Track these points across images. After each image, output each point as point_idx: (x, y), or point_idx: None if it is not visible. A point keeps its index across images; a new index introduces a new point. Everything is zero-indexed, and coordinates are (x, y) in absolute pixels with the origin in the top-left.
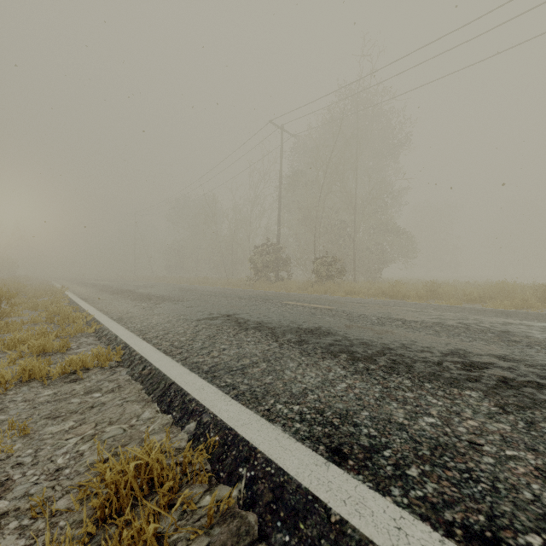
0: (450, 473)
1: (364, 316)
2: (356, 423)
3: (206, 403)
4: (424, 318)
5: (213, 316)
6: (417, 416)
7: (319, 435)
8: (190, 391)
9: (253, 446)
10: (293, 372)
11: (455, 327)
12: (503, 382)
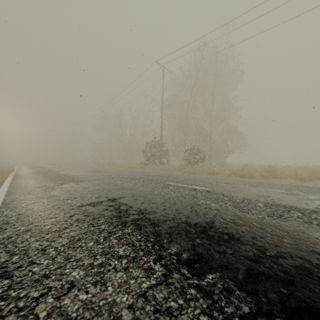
0: None
1: (249, 202)
2: None
3: None
4: (314, 205)
5: (98, 201)
6: None
7: None
8: None
9: None
10: None
11: None
12: None
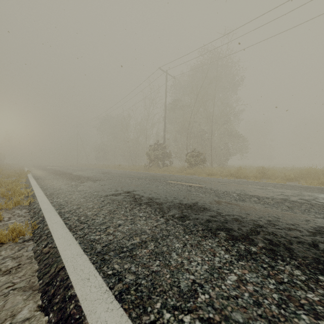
0: None
1: (227, 193)
2: None
3: (84, 306)
4: (272, 195)
5: (117, 193)
6: None
7: None
8: (74, 282)
9: None
10: (179, 255)
11: (300, 203)
12: None
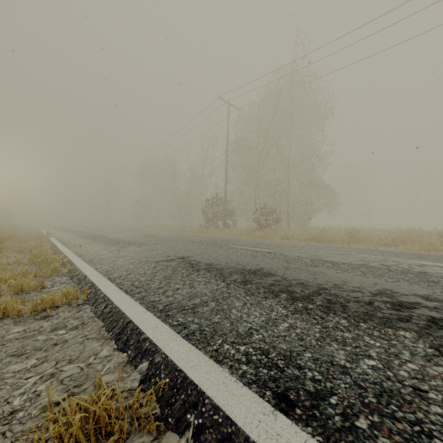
0: (400, 426)
1: (299, 259)
2: (300, 365)
3: (158, 343)
4: (350, 260)
5: (170, 259)
6: (358, 358)
7: (265, 379)
8: (145, 330)
9: (201, 390)
10: (238, 311)
11: (378, 268)
12: (433, 322)
